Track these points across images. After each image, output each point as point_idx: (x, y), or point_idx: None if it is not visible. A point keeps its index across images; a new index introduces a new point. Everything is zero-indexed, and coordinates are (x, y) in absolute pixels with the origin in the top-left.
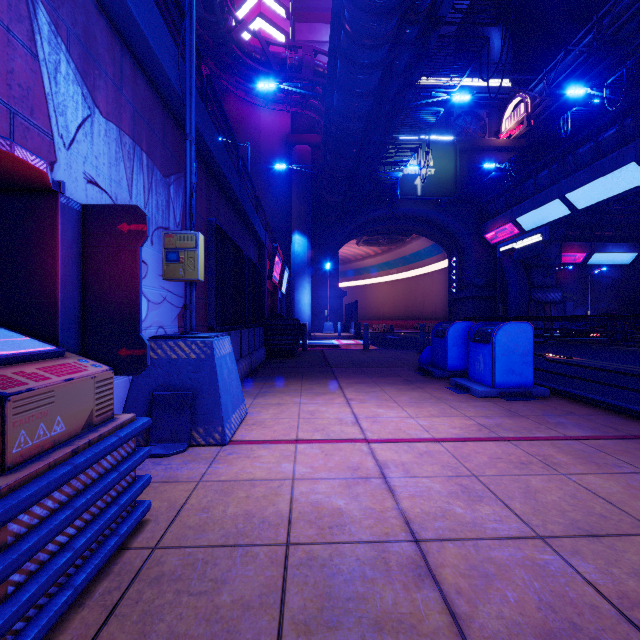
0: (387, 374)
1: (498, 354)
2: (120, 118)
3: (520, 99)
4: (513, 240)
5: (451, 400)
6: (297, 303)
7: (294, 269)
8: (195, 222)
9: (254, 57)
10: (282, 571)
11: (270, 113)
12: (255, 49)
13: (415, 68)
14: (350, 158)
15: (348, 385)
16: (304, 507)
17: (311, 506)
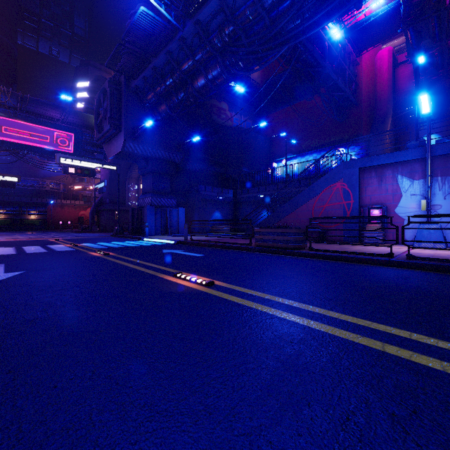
0: None
1: None
2: (425, 176)
3: None
4: None
5: None
6: None
7: None
8: None
9: None
10: None
11: None
12: None
13: None
14: None
15: None
16: None
17: None
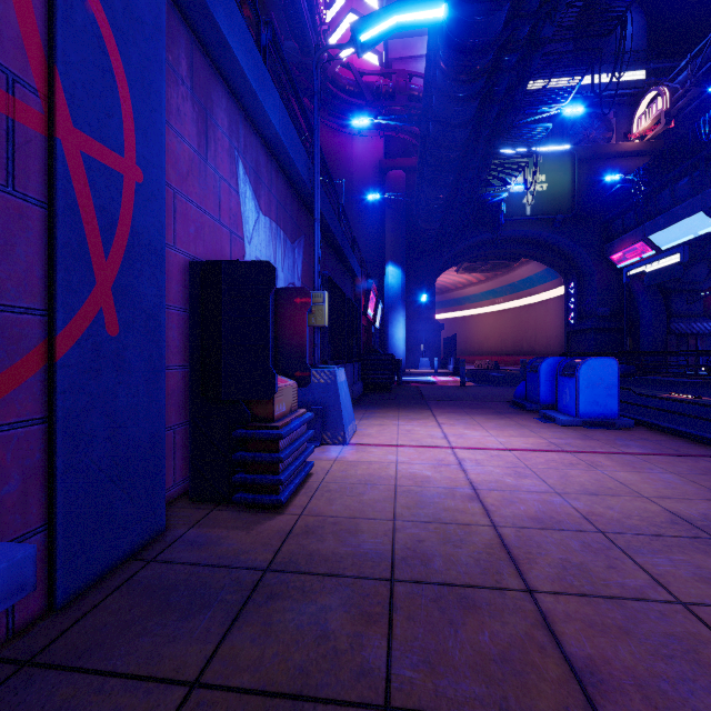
0: (480, 407)
1: (582, 387)
2: (270, 211)
3: (657, 92)
4: (643, 262)
5: (534, 427)
6: (391, 338)
7: (388, 302)
8: (309, 274)
9: (348, 90)
10: (394, 493)
11: (362, 140)
12: (349, 82)
13: (516, 91)
14: (447, 185)
15: (441, 414)
16: (405, 474)
17: (409, 473)
